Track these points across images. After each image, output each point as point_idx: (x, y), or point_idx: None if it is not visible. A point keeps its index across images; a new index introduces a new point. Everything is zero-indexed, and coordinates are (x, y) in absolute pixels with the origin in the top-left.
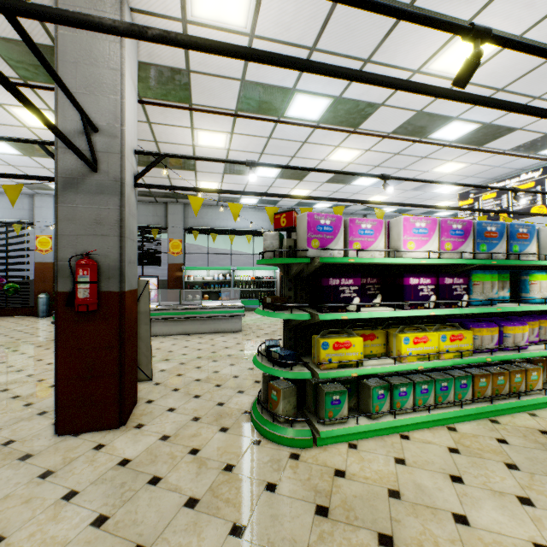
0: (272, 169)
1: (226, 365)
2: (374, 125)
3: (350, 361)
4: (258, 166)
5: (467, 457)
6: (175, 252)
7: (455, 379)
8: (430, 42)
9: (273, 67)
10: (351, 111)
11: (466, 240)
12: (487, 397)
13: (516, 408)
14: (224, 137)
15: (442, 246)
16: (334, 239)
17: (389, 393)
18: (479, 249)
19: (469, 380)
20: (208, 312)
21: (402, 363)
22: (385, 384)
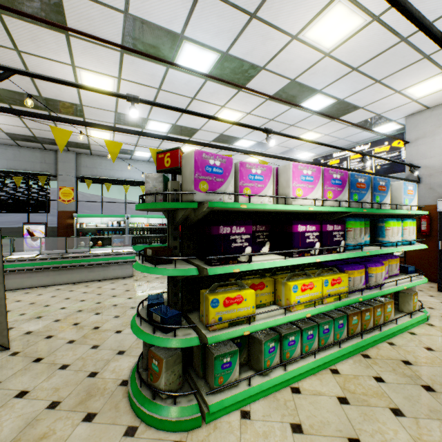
0: (163, 124)
1: (110, 318)
2: (255, 88)
3: (242, 317)
4: (141, 102)
5: (357, 408)
6: (66, 200)
7: (335, 320)
8: (309, 6)
9: (160, 2)
10: (236, 71)
11: (343, 189)
12: (359, 334)
13: (379, 340)
14: (111, 82)
15: (325, 194)
16: (224, 183)
17: (279, 344)
18: (352, 199)
19: (345, 320)
20: (97, 259)
21: (292, 312)
22: (275, 335)
